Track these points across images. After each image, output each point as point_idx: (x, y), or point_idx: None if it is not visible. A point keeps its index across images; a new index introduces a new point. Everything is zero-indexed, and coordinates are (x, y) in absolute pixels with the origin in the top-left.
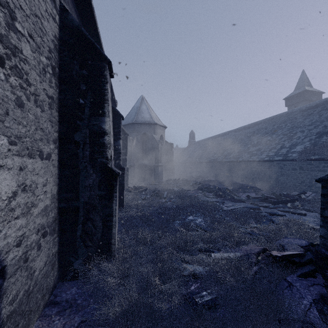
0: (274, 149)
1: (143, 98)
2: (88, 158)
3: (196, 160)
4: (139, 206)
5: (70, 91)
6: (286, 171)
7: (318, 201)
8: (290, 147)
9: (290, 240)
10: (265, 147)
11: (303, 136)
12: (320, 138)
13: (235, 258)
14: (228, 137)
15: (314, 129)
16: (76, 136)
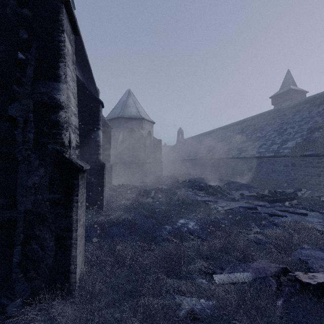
0: (265, 145)
1: (130, 91)
2: (32, 144)
3: (184, 157)
4: (122, 208)
5: (2, 39)
6: (278, 168)
7: (316, 199)
8: (281, 143)
9: (310, 252)
10: (255, 144)
11: (293, 131)
12: (312, 133)
13: (247, 284)
14: (217, 134)
15: (305, 125)
16: (11, 109)
